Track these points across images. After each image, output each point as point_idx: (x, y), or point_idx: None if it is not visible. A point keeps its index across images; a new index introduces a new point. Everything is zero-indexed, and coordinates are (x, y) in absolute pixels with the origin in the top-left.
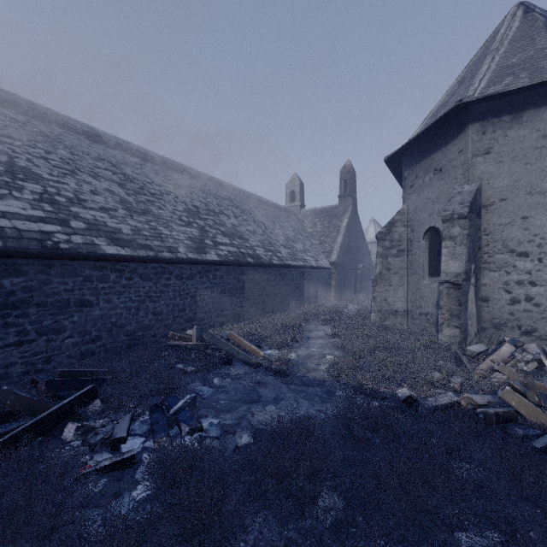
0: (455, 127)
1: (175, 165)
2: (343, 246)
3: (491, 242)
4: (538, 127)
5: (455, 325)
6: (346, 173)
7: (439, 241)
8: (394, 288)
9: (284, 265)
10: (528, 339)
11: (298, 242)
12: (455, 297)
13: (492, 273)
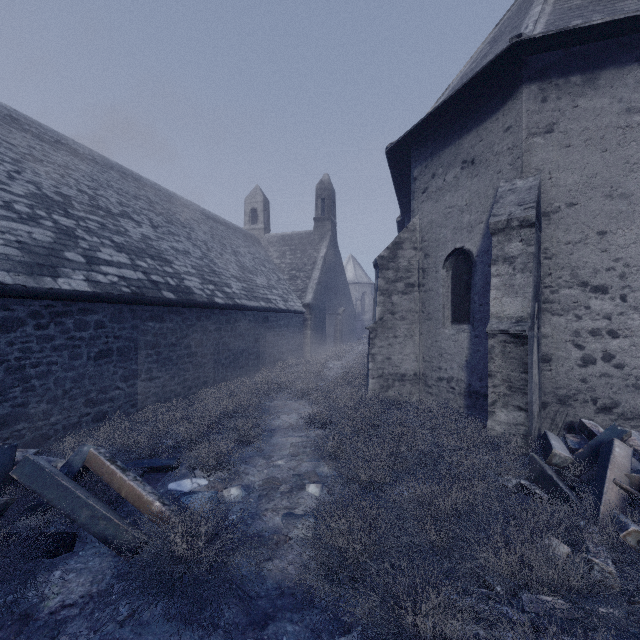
0: (497, 93)
1: (39, 129)
2: (320, 283)
3: (555, 269)
4: (620, 96)
5: (517, 405)
6: (324, 190)
7: (469, 270)
8: (401, 341)
9: (234, 306)
10: (607, 419)
11: (260, 274)
12: (517, 357)
13: (556, 318)
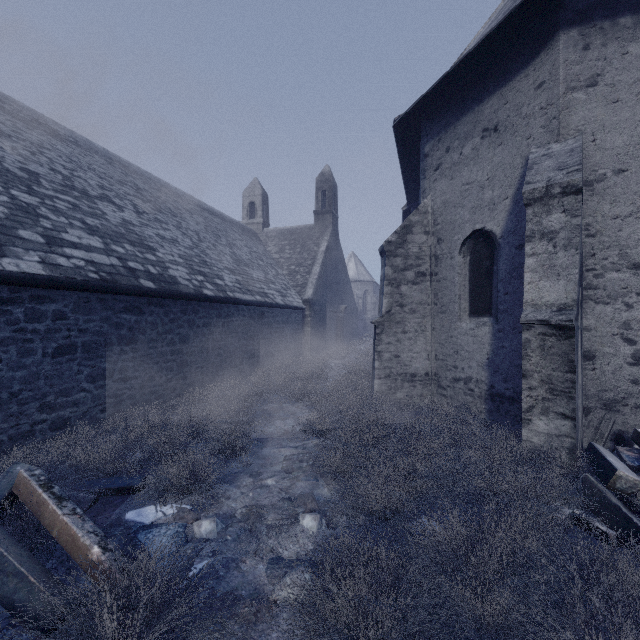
0: (527, 45)
1: (13, 106)
2: (321, 278)
3: (600, 249)
4: None
5: (561, 411)
6: (325, 182)
7: (491, 254)
8: (411, 336)
9: (226, 299)
10: None
11: (257, 268)
12: (560, 353)
13: (601, 308)
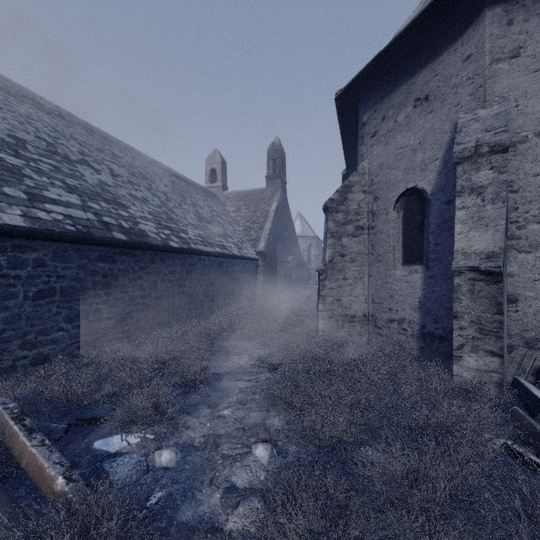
0: (455, 23)
1: (6, 83)
2: (272, 233)
3: (522, 203)
4: None
5: (489, 349)
6: (275, 152)
7: (422, 210)
8: (350, 282)
9: (189, 250)
10: None
11: (216, 224)
12: (489, 296)
13: (524, 256)
